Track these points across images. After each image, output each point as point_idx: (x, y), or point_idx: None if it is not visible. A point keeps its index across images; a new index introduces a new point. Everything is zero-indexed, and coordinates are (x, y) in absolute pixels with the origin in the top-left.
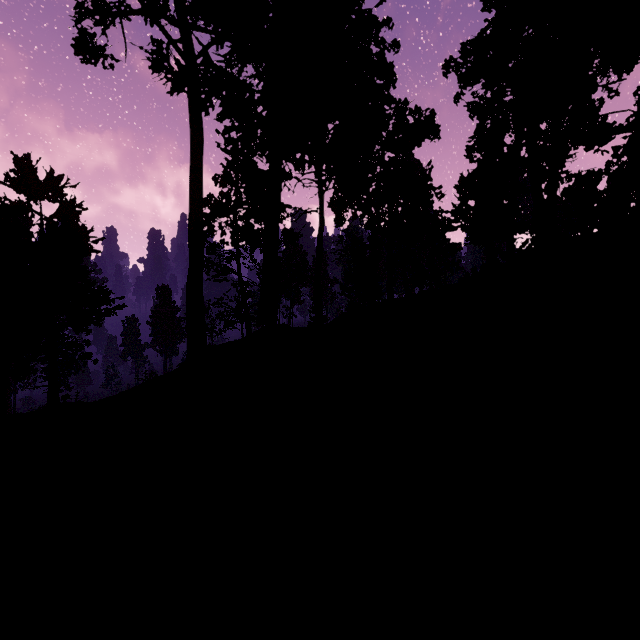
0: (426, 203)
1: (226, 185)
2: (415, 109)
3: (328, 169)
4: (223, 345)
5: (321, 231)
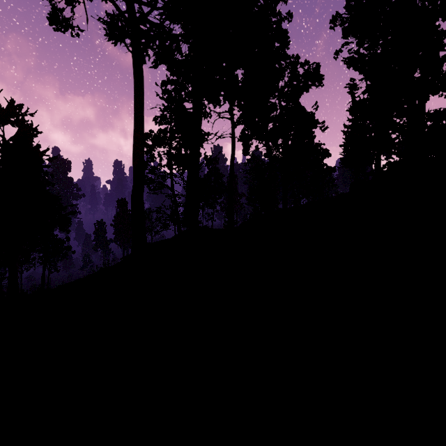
0: (310, 137)
1: (163, 124)
2: (305, 62)
3: (239, 104)
4: (156, 243)
5: (233, 156)
